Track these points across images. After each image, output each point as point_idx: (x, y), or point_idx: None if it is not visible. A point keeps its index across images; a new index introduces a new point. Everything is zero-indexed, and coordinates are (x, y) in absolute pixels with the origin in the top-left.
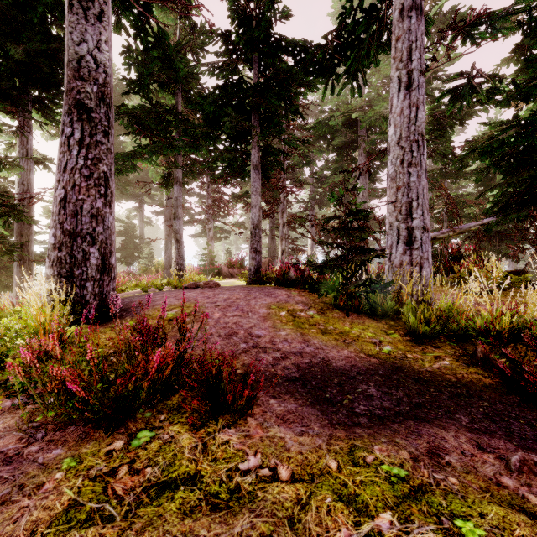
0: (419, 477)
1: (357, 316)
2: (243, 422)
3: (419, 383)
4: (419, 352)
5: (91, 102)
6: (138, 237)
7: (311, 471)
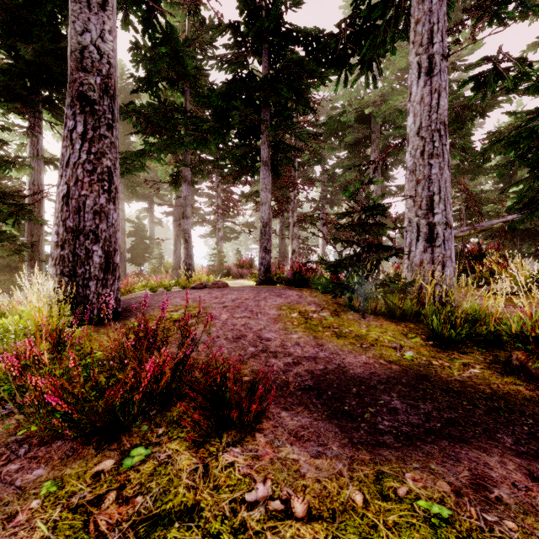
0: (466, 519)
1: (374, 318)
2: (251, 439)
3: (449, 395)
4: (445, 359)
5: (95, 94)
6: (148, 237)
7: (332, 505)
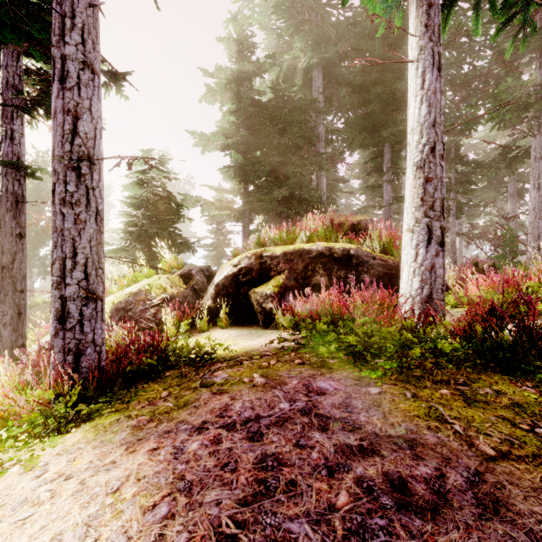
0: None
1: None
2: None
3: None
4: None
5: None
6: None
7: None
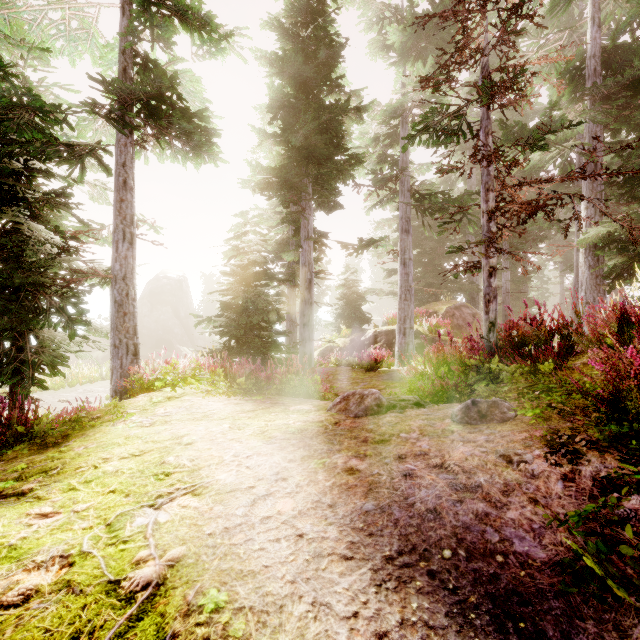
0: None
1: None
2: None
3: None
4: None
5: None
6: None
7: None
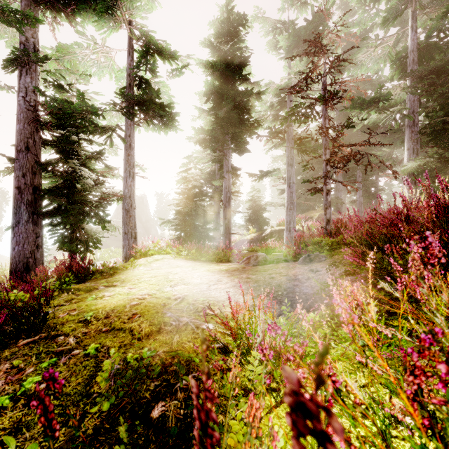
0: None
1: None
2: None
3: None
4: None
5: None
6: None
7: None
